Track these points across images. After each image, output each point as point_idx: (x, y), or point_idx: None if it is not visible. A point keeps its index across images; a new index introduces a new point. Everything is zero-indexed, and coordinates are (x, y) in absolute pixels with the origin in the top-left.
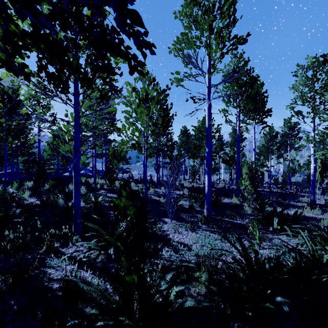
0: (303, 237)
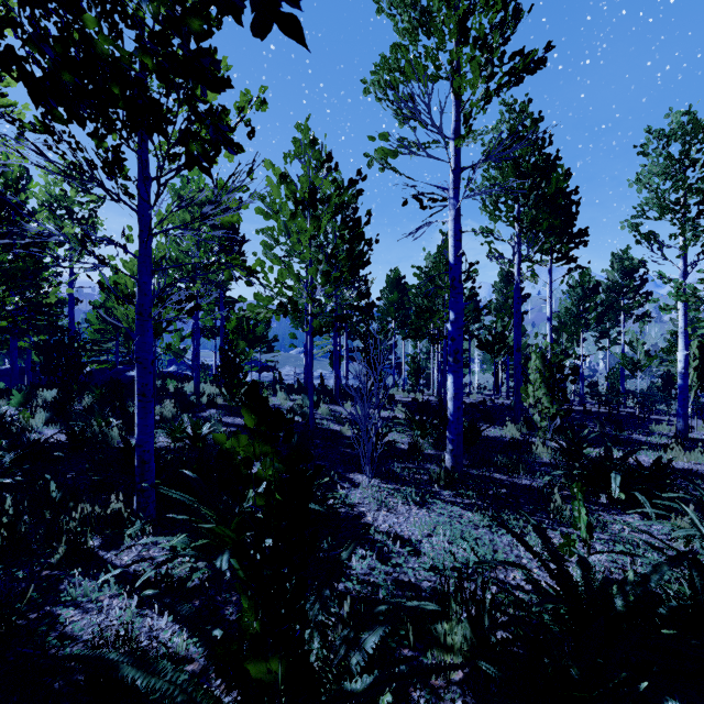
0: (696, 524)
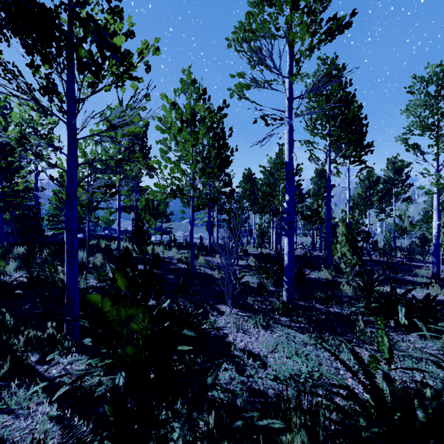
0: None
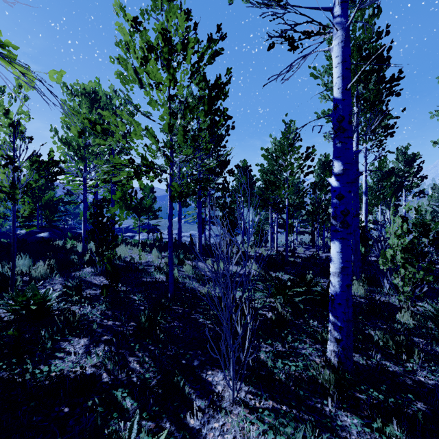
0: None
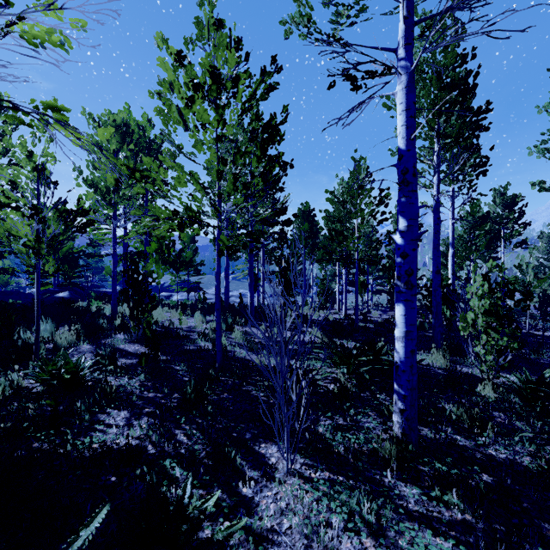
0: None
